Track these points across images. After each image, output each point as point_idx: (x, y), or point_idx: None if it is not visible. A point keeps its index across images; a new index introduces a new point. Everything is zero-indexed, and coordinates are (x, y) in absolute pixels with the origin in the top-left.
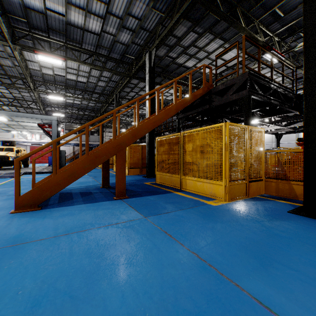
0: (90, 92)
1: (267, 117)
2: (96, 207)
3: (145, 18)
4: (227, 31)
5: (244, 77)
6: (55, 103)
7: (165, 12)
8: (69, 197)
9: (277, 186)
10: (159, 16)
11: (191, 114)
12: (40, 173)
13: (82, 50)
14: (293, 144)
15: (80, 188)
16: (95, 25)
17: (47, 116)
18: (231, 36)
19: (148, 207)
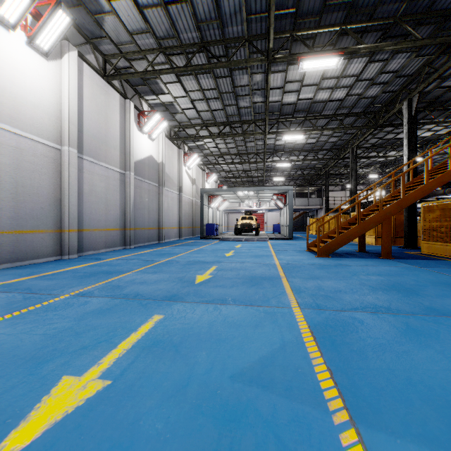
0: (316, 150)
1: None
2: (369, 260)
3: (403, 67)
4: None
5: None
6: (275, 168)
7: (434, 52)
8: (339, 254)
9: None
10: (424, 58)
11: None
12: (279, 239)
13: (321, 117)
14: None
15: (338, 251)
16: (340, 94)
17: (284, 186)
18: None
19: (418, 264)
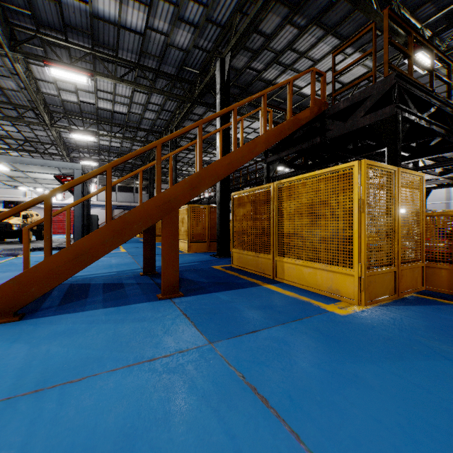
0: (133, 128)
1: (415, 158)
2: (121, 315)
3: (214, 3)
4: (346, 22)
5: (386, 83)
6: (83, 147)
7: None
8: (82, 294)
9: (450, 277)
10: None
11: (289, 154)
12: (56, 248)
13: (118, 61)
14: (441, 205)
15: (107, 275)
16: (136, 19)
17: (66, 163)
18: (352, 30)
19: (218, 316)
